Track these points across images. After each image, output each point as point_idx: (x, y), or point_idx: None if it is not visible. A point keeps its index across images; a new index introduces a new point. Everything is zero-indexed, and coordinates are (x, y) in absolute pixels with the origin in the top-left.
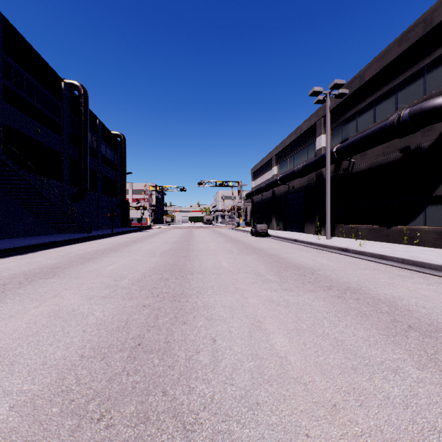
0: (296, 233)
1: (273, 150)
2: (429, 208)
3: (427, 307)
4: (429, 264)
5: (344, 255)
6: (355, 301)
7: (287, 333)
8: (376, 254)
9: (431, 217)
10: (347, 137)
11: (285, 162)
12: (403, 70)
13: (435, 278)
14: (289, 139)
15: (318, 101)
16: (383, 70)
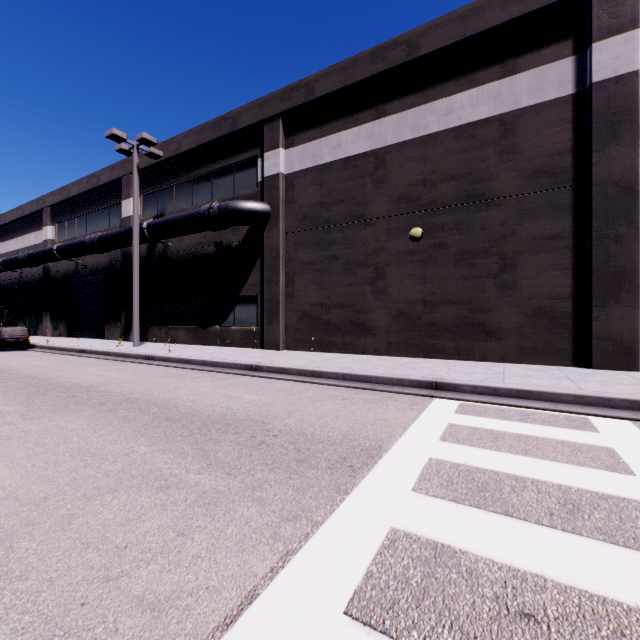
0: (90, 340)
1: (47, 196)
2: (238, 308)
3: (195, 400)
4: (223, 363)
5: (149, 364)
6: (127, 410)
7: (11, 463)
8: (182, 359)
9: (239, 317)
10: (163, 212)
11: (71, 223)
12: (218, 159)
13: (222, 375)
14: (79, 187)
15: (121, 150)
16: (201, 148)
